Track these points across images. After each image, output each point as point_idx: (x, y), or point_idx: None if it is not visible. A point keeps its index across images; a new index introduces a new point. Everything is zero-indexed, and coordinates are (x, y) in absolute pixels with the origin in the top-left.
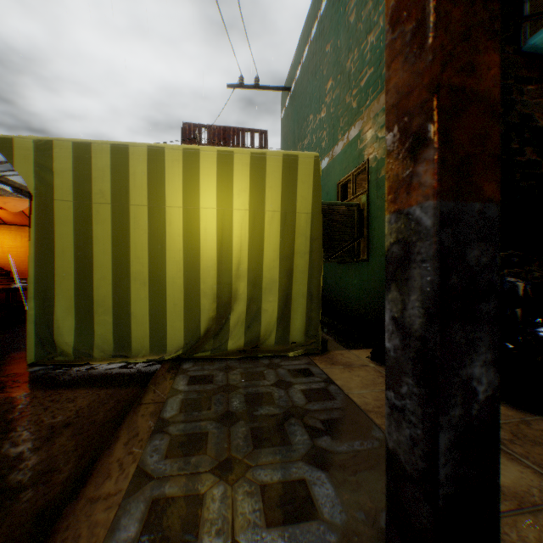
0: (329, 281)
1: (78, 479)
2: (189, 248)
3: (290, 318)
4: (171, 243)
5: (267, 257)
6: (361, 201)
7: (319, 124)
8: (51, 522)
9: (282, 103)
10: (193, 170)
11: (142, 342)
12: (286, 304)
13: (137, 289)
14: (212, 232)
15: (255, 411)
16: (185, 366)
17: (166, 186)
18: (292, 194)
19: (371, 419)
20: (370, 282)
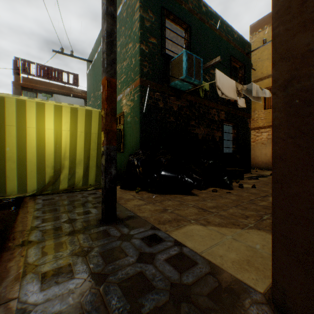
0: None
1: (3, 230)
2: (40, 146)
3: (89, 175)
4: (30, 144)
5: (78, 150)
6: (121, 128)
7: None
8: (0, 237)
9: (87, 66)
10: (42, 112)
11: (13, 189)
12: (87, 169)
13: (10, 164)
14: (52, 139)
15: (74, 203)
16: (39, 197)
17: (27, 117)
18: (89, 126)
19: None
20: (124, 160)
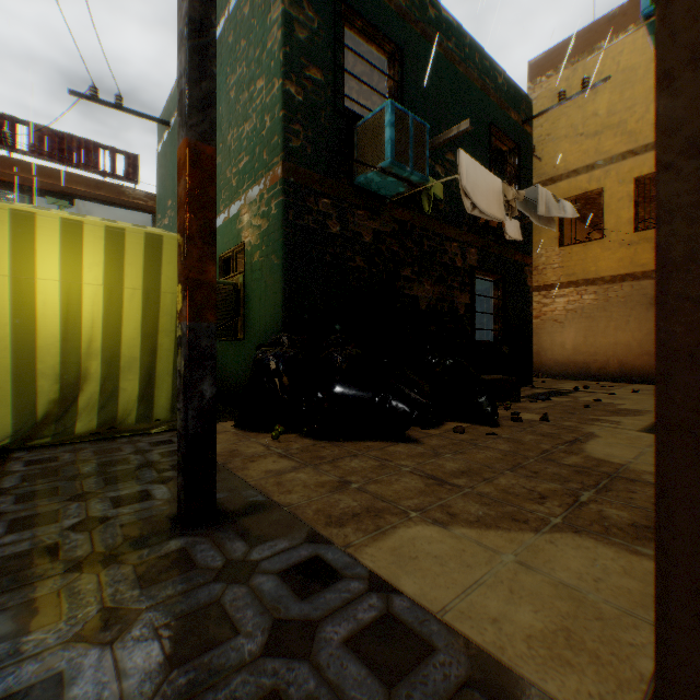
0: None
1: None
2: (22, 323)
3: (155, 396)
4: None
5: (127, 335)
6: (239, 281)
7: None
8: None
9: (159, 134)
10: (28, 235)
11: None
12: (149, 382)
13: None
14: (56, 306)
15: (110, 470)
16: (17, 455)
17: None
18: (156, 273)
19: None
20: (246, 360)
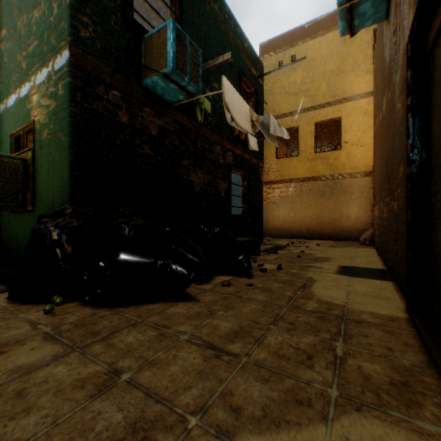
0: (5, 230)
1: None
2: None
3: None
4: None
5: None
6: (29, 156)
7: None
8: None
9: None
10: None
11: None
12: None
13: None
14: None
15: None
16: None
17: None
18: None
19: None
20: None
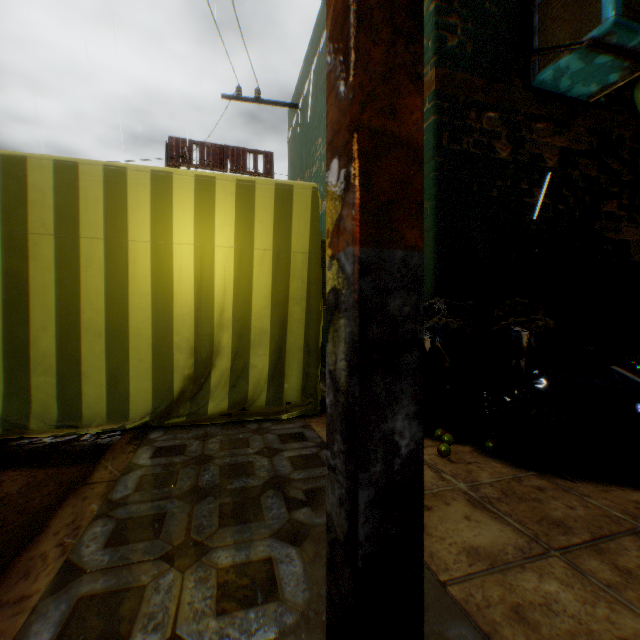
0: None
1: None
2: (159, 291)
3: (284, 375)
4: (136, 286)
5: (257, 303)
6: None
7: None
8: None
9: (289, 121)
10: (165, 197)
11: (97, 408)
12: (279, 358)
13: (90, 343)
14: (188, 272)
15: (229, 485)
16: (153, 435)
17: (130, 215)
18: (286, 230)
19: None
20: None
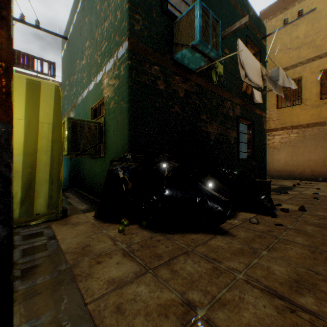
0: (87, 169)
1: None
2: None
3: (35, 197)
4: None
5: None
6: (102, 121)
7: (82, 67)
8: None
9: (63, 46)
10: None
11: None
12: (30, 187)
13: None
14: None
15: None
16: None
17: None
18: (36, 109)
19: (65, 258)
20: (106, 170)
